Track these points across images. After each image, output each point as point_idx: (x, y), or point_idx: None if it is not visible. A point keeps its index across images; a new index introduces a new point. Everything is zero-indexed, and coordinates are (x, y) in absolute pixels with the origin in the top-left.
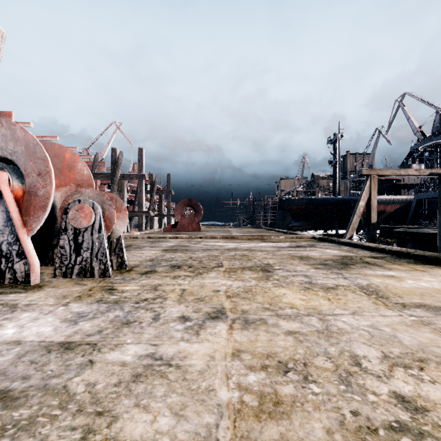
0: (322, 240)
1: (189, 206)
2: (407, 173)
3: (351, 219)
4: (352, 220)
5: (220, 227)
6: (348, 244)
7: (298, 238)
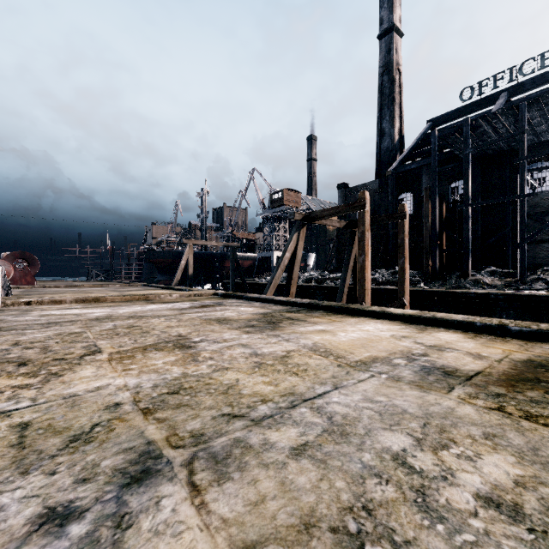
0: (145, 286)
1: (21, 259)
2: (211, 244)
3: (177, 273)
4: (177, 273)
5: (60, 282)
6: (152, 286)
7: (131, 286)
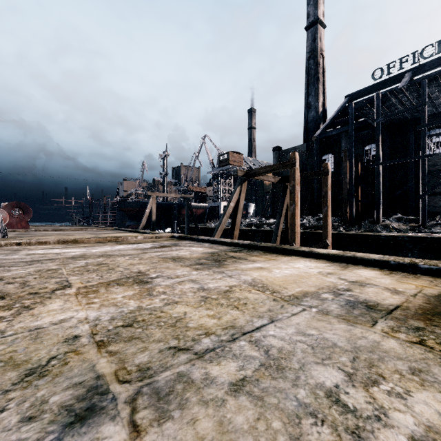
0: (116, 229)
1: (17, 208)
2: (170, 196)
3: (142, 219)
4: (143, 219)
5: (49, 226)
6: (123, 230)
7: (105, 229)
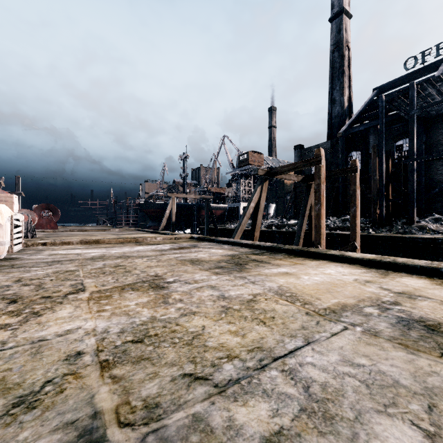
0: (137, 230)
1: (47, 209)
2: (190, 197)
3: (163, 220)
4: (163, 220)
5: (76, 227)
6: (143, 231)
7: (127, 230)
